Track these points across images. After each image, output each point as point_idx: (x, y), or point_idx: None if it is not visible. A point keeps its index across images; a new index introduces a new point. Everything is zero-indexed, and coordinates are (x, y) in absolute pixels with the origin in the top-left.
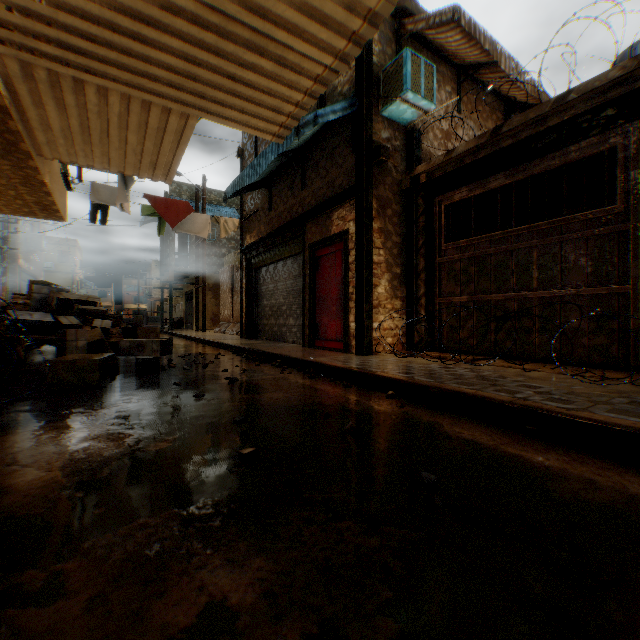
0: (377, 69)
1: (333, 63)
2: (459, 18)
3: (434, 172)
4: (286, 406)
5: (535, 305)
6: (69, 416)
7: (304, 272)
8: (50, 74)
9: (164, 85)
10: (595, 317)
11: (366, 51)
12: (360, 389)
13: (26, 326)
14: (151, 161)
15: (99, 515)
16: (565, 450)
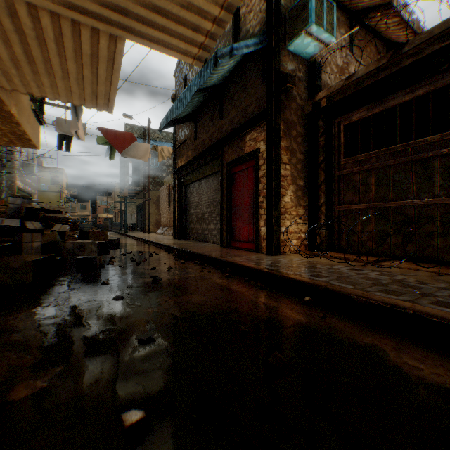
0: (284, 10)
1: None
2: None
3: (334, 97)
4: (201, 314)
5: None
6: None
7: (222, 186)
8: None
9: (87, 0)
10: None
11: None
12: (274, 291)
13: None
14: (93, 91)
15: None
16: None
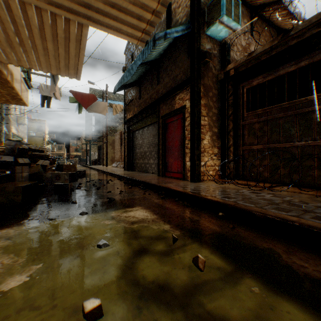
0: (203, 6)
1: None
2: None
3: (239, 68)
4: (143, 225)
5: None
6: None
7: (158, 132)
8: None
9: None
10: None
11: None
12: (196, 208)
13: None
14: (66, 64)
15: None
16: None
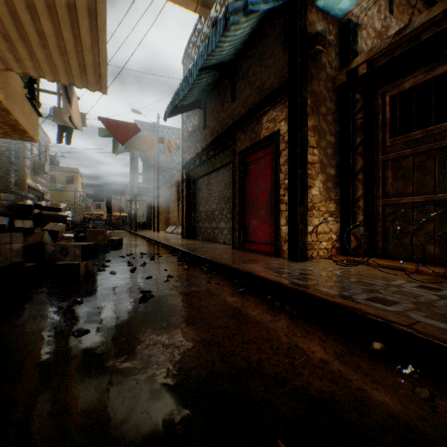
0: None
1: None
2: None
3: (376, 61)
4: (199, 378)
5: None
6: None
7: (234, 178)
8: None
9: None
10: None
11: None
12: (313, 322)
13: None
14: (80, 64)
15: None
16: None
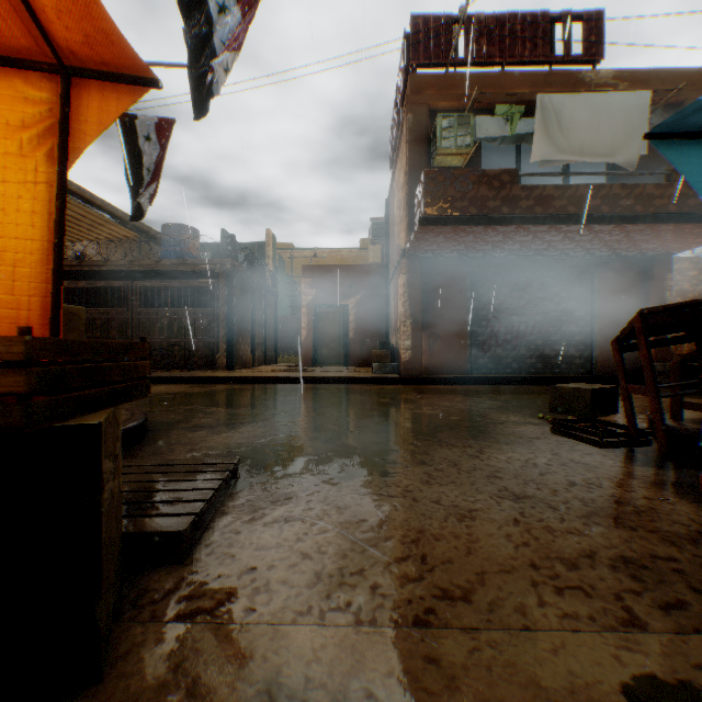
0: None
1: None
2: None
3: None
4: None
5: None
6: None
7: None
8: None
9: None
10: None
11: None
12: None
13: None
14: None
15: None
16: None
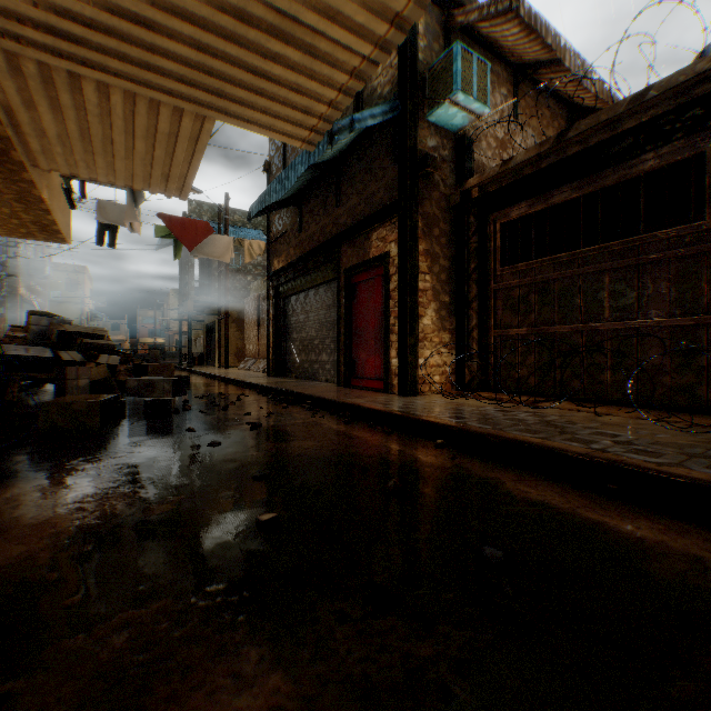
0: (422, 67)
1: (372, 53)
2: (518, 6)
3: (488, 185)
4: (317, 457)
5: (610, 338)
6: (58, 470)
7: (339, 301)
8: (41, 68)
9: (174, 81)
10: (679, 352)
11: (410, 46)
12: (404, 436)
13: (21, 362)
14: (163, 173)
15: (72, 607)
16: (658, 516)
